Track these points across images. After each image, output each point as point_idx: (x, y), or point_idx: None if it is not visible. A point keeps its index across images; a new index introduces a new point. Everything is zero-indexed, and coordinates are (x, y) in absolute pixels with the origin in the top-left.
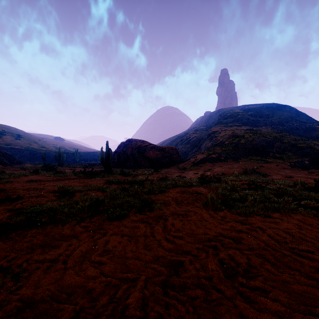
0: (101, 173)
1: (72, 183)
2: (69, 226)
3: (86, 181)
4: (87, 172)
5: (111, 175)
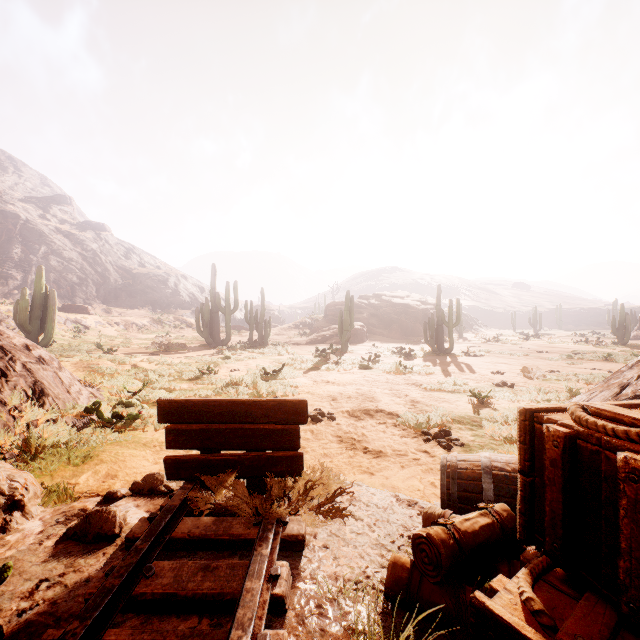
0: (612, 344)
1: (577, 349)
2: (591, 361)
3: (593, 349)
4: (592, 341)
5: (627, 347)
